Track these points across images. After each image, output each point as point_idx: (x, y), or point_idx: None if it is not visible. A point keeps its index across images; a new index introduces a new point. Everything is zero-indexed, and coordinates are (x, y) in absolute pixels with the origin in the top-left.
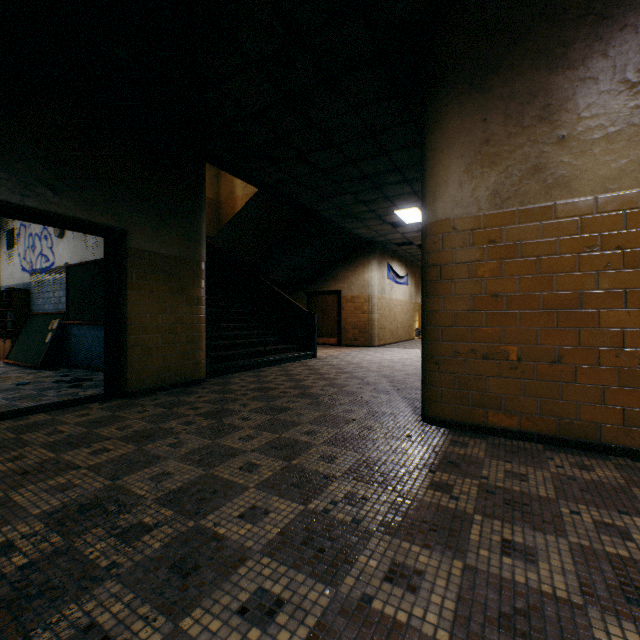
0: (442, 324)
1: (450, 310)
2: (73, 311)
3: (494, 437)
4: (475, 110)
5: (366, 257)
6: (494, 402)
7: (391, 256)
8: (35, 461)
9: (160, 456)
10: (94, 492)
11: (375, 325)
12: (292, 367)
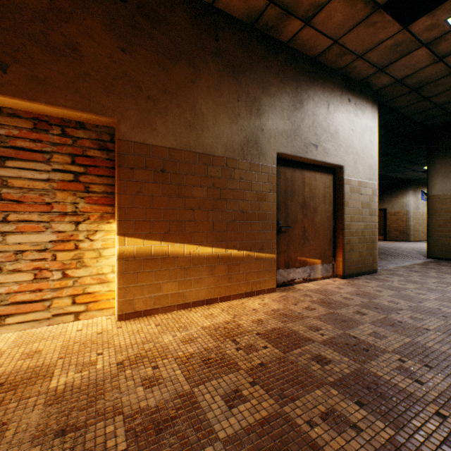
0: (433, 227)
1: (436, 223)
2: None
3: None
4: (446, 162)
5: (404, 189)
6: None
7: (424, 185)
8: None
9: None
10: None
11: (411, 229)
12: None
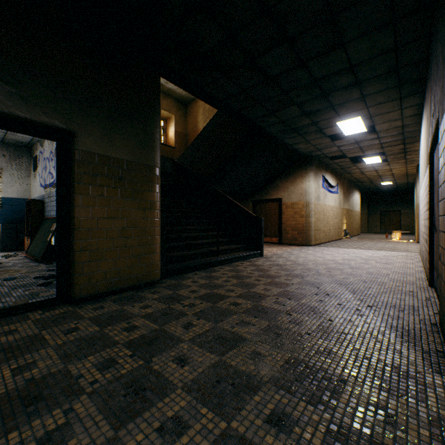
0: None
1: None
2: None
3: None
4: None
5: (304, 169)
6: None
7: (324, 169)
8: None
9: None
10: None
11: (312, 227)
12: (242, 267)
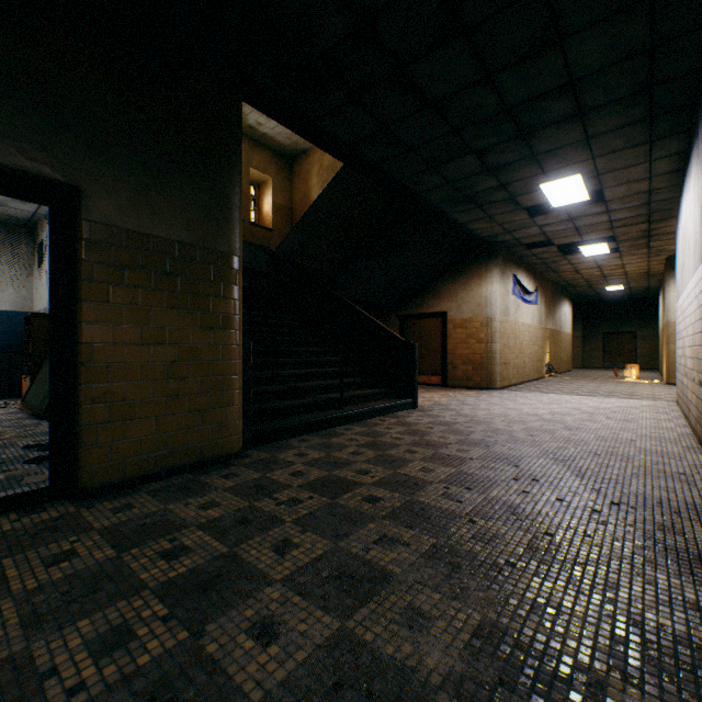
0: None
1: None
2: None
3: None
4: None
5: (483, 264)
6: None
7: (516, 264)
8: None
9: None
10: None
11: (496, 359)
12: (382, 426)
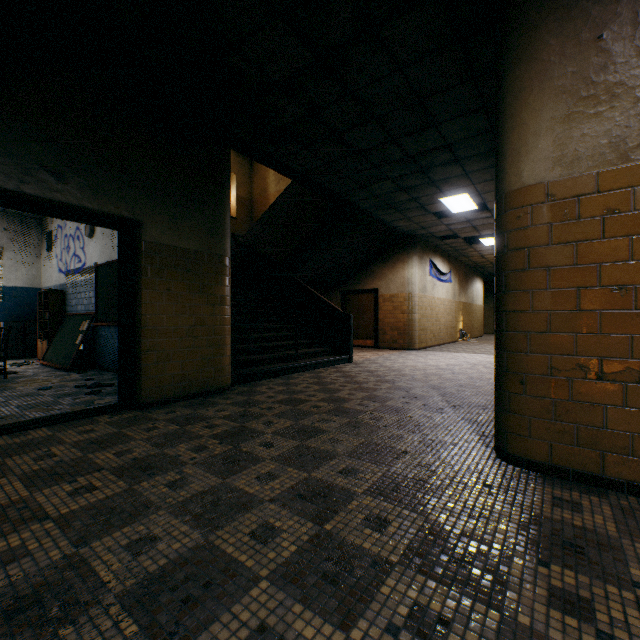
0: (531, 329)
1: (543, 310)
2: (101, 312)
3: (616, 493)
4: (584, 25)
5: (406, 252)
6: (616, 442)
7: (433, 251)
8: (1, 502)
9: (151, 503)
10: (44, 569)
11: (416, 326)
12: (325, 373)
